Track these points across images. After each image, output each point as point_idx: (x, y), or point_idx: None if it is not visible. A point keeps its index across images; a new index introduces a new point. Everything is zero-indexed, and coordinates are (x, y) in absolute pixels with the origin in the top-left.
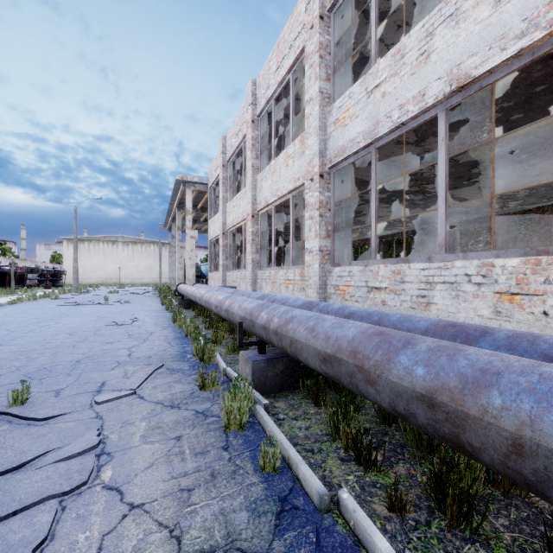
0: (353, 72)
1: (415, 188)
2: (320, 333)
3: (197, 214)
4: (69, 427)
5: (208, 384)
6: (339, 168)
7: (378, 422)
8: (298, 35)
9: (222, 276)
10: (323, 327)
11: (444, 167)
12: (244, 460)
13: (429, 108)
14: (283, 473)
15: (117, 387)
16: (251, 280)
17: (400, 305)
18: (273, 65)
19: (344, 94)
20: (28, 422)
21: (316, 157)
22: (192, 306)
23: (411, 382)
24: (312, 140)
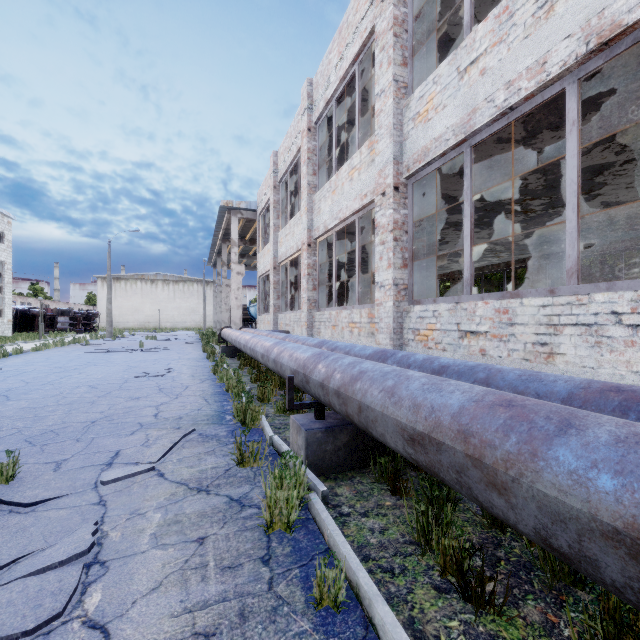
0: (435, 60)
1: (515, 206)
2: (405, 398)
3: (245, 247)
4: (60, 517)
5: (248, 459)
6: (419, 178)
7: (485, 526)
8: (365, 15)
9: (273, 318)
10: (409, 388)
11: (575, 161)
12: (292, 582)
13: (551, 81)
14: (350, 611)
15: (133, 459)
16: (307, 323)
17: (507, 356)
18: (334, 57)
19: (426, 80)
20: (11, 508)
21: (389, 165)
22: (237, 354)
23: (587, 501)
24: (384, 143)
